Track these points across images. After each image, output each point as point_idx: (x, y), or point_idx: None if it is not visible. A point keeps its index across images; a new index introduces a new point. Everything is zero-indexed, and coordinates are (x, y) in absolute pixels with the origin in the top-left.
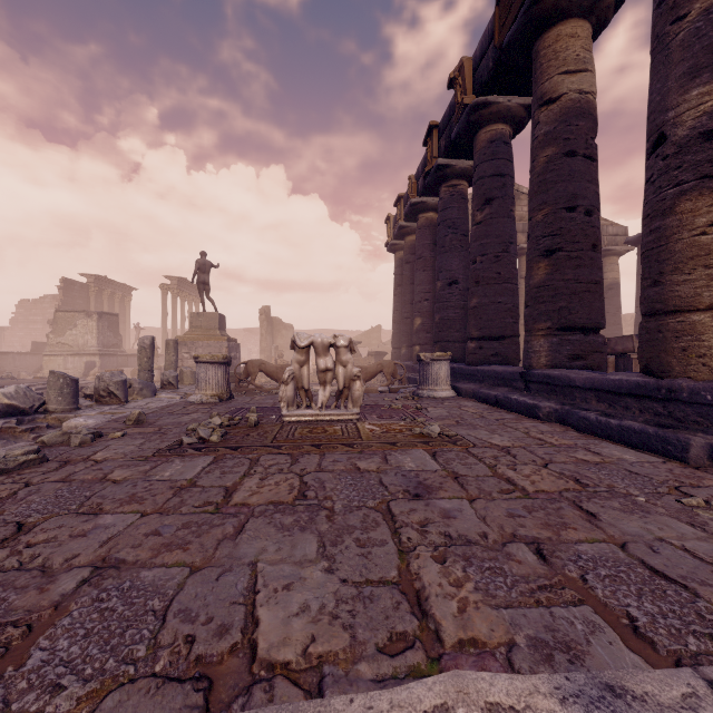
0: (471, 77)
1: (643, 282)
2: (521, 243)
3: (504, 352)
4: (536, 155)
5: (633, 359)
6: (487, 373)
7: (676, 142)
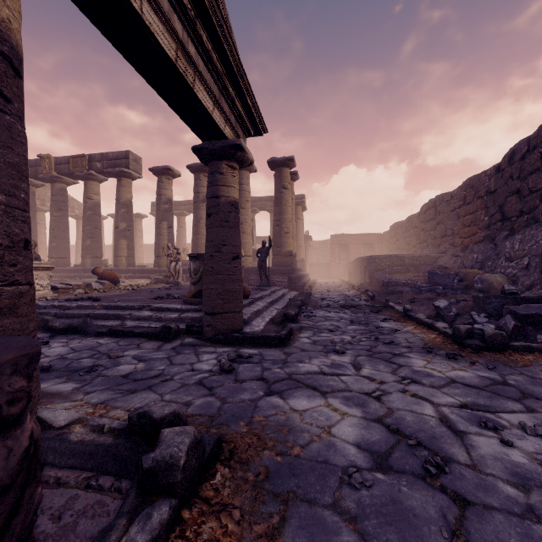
0: (54, 164)
1: (115, 251)
2: (38, 205)
3: (67, 263)
4: (87, 211)
5: (109, 265)
6: (65, 269)
7: (120, 230)
